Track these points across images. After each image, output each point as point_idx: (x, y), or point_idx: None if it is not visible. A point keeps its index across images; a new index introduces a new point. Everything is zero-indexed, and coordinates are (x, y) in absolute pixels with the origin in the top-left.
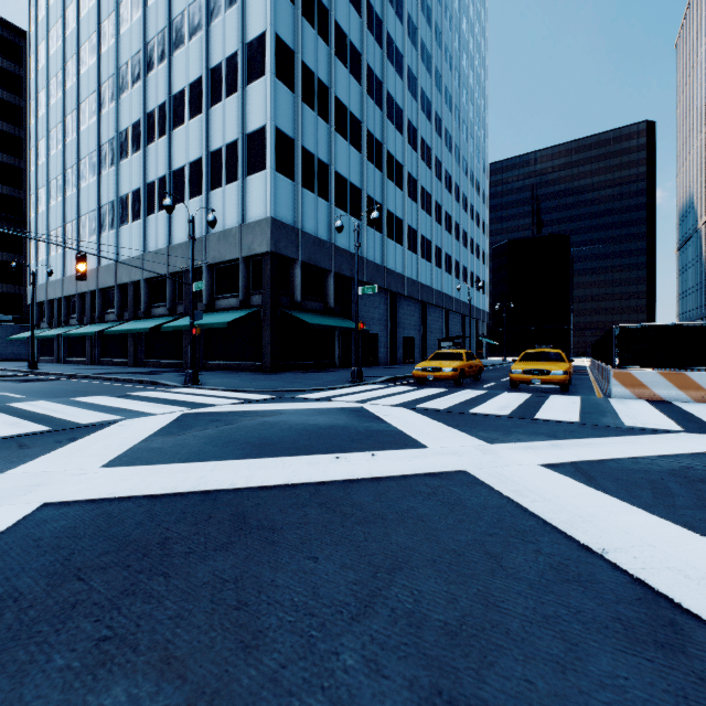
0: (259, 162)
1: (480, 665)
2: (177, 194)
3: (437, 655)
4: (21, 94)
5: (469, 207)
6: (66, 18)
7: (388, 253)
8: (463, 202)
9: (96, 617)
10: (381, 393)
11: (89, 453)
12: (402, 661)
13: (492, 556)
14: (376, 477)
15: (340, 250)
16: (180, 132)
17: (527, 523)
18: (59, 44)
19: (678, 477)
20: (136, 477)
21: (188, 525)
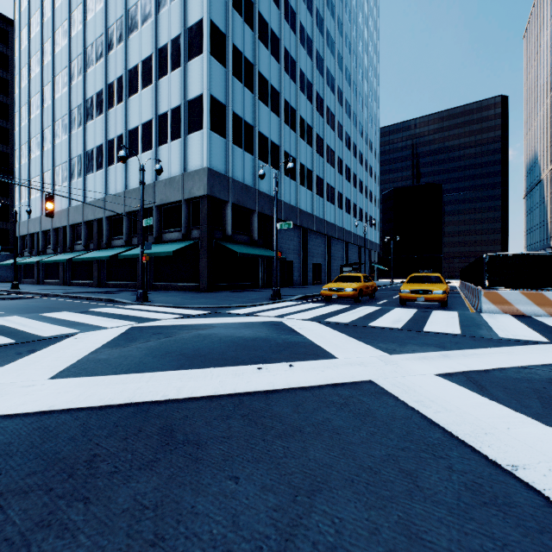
0: (198, 123)
1: None
2: (132, 149)
3: None
4: (8, 69)
5: (364, 162)
6: (44, 8)
7: (301, 197)
8: (360, 157)
9: None
10: (295, 309)
11: (42, 365)
12: None
13: (407, 474)
14: (294, 387)
15: (262, 194)
16: (134, 100)
17: (435, 435)
18: (37, 29)
19: None
20: (78, 388)
21: (117, 440)
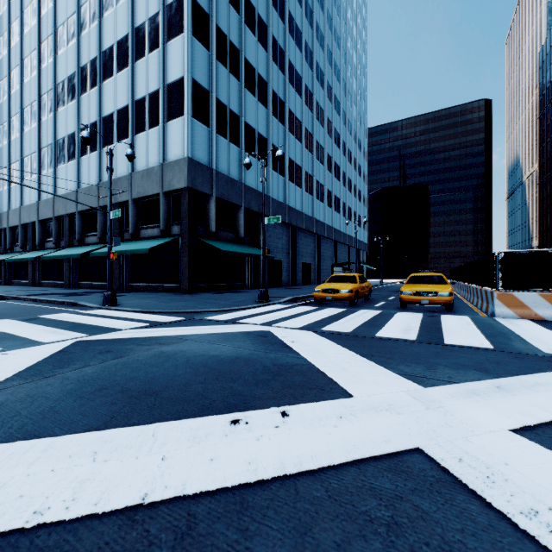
0: (178, 109)
1: None
2: (106, 138)
3: None
4: None
5: (353, 160)
6: None
7: (290, 193)
8: (349, 155)
9: None
10: (285, 313)
11: None
12: None
13: None
14: (291, 470)
15: (249, 189)
16: (109, 84)
17: None
18: (5, 8)
19: None
20: None
21: None
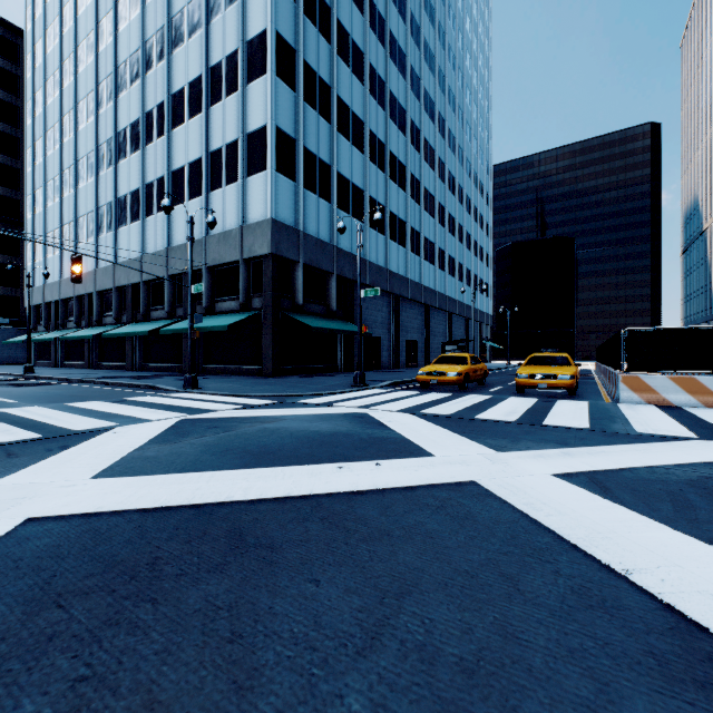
0: (260, 162)
1: (502, 711)
2: (176, 195)
3: (453, 698)
4: (18, 93)
5: (472, 209)
6: (64, 16)
7: (391, 255)
8: (467, 204)
9: (74, 652)
10: (384, 398)
11: (80, 463)
12: (414, 705)
13: (508, 578)
14: (381, 488)
15: (342, 253)
16: (179, 132)
17: (543, 540)
18: (56, 42)
19: (698, 488)
20: (127, 488)
21: (180, 543)
